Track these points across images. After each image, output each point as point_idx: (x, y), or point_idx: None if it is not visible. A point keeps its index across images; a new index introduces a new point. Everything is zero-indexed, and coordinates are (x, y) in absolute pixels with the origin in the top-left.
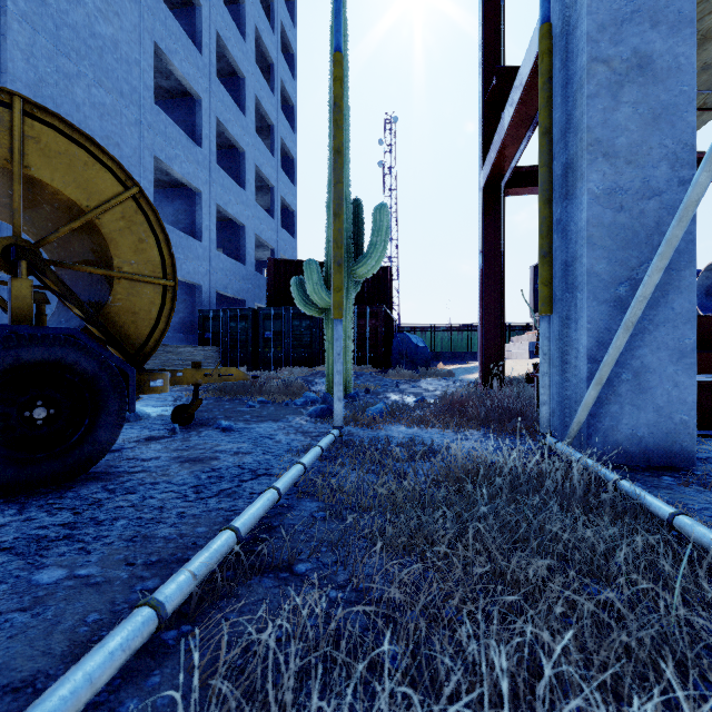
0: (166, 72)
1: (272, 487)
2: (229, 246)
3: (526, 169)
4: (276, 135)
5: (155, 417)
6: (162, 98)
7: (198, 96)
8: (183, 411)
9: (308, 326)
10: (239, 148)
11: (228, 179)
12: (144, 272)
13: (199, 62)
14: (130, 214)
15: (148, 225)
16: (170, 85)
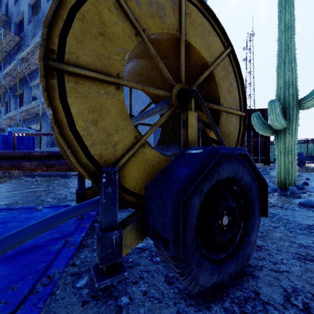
0: None
1: None
2: None
3: None
4: None
5: None
6: None
7: None
8: None
9: None
10: None
11: None
12: (232, 106)
13: None
14: (226, 66)
15: (233, 73)
16: None
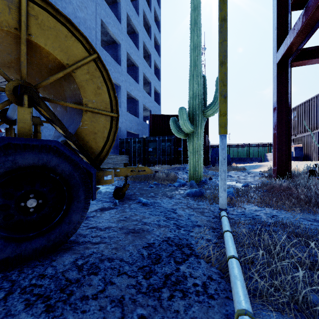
0: (105, 33)
1: (246, 314)
2: (132, 110)
3: (305, 50)
4: (152, 58)
5: (103, 192)
6: (104, 45)
7: (119, 42)
8: (119, 191)
9: (169, 145)
10: (136, 65)
11: (131, 79)
12: (100, 107)
13: (119, 27)
14: (92, 70)
15: (102, 78)
16: (107, 39)
